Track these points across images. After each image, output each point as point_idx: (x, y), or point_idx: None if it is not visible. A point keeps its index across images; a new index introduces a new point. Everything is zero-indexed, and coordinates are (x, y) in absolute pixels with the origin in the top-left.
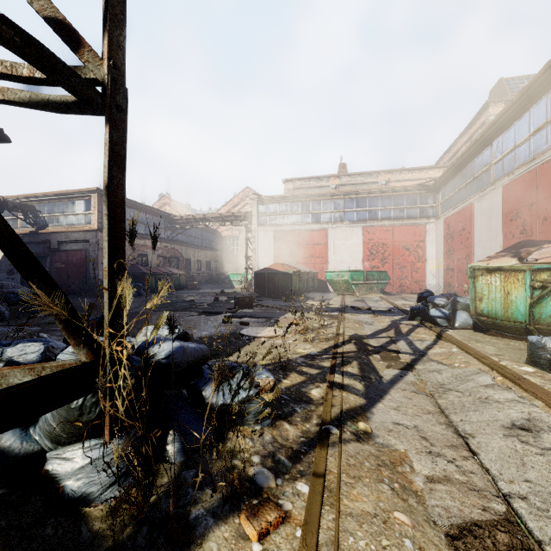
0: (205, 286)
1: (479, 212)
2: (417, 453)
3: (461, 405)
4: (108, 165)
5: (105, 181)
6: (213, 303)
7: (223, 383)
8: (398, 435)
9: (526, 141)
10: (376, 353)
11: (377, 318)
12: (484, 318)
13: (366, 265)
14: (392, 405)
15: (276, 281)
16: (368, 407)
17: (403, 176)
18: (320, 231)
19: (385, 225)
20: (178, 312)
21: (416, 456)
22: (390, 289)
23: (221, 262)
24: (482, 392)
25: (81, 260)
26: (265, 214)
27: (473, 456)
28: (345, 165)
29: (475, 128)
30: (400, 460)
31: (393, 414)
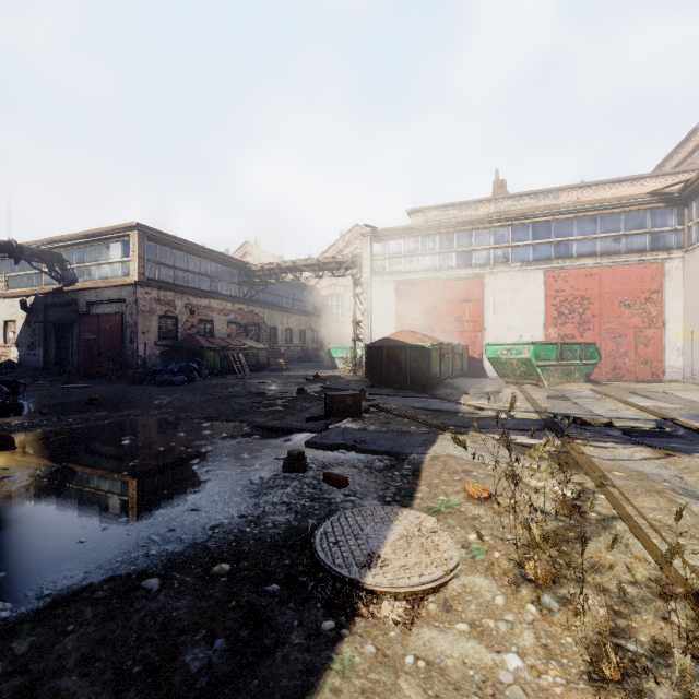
0: (297, 365)
1: None
2: None
3: None
4: None
5: None
6: (292, 400)
7: None
8: None
9: None
10: None
11: (677, 462)
12: None
13: (550, 334)
14: None
15: (402, 361)
16: None
17: (601, 194)
18: (471, 279)
19: (585, 265)
20: (215, 425)
21: None
22: (595, 374)
23: (321, 331)
24: None
25: (115, 328)
26: (383, 257)
27: None
28: (504, 183)
29: None
30: None
31: None
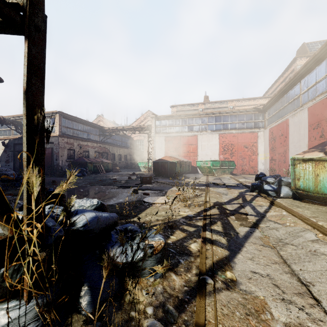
0: (123, 170)
1: (292, 124)
2: (273, 300)
3: (298, 257)
4: (27, 74)
5: (24, 87)
6: (127, 180)
7: (126, 245)
8: (256, 282)
9: (324, 79)
10: (232, 215)
11: (230, 190)
12: (301, 191)
13: (221, 157)
14: (248, 256)
15: (166, 167)
16: (231, 258)
17: (243, 103)
18: (193, 136)
19: (232, 132)
20: (105, 186)
21: (273, 303)
22: (236, 172)
23: (133, 155)
24: (310, 246)
25: (49, 154)
26: (159, 126)
27: (318, 304)
28: (208, 97)
29: (288, 73)
30: (262, 307)
31: (249, 264)
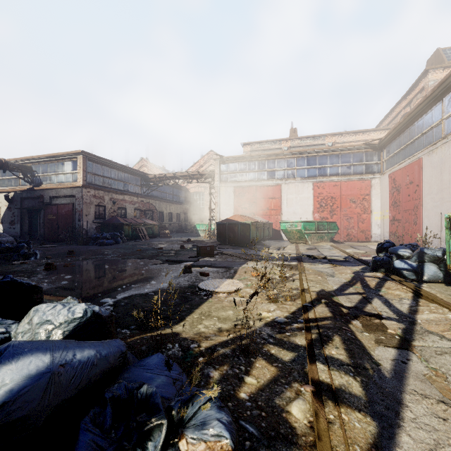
0: (175, 234)
1: (429, 165)
2: None
3: None
4: None
5: None
6: (178, 251)
7: None
8: None
9: None
10: (354, 318)
11: (336, 268)
12: None
13: (316, 216)
14: (425, 440)
15: (236, 231)
16: (387, 444)
17: (347, 138)
18: (275, 186)
19: (333, 180)
20: (144, 260)
21: None
22: (338, 238)
23: (189, 214)
24: None
25: (68, 212)
26: (226, 172)
27: None
28: (296, 130)
29: (414, 94)
30: None
31: None
